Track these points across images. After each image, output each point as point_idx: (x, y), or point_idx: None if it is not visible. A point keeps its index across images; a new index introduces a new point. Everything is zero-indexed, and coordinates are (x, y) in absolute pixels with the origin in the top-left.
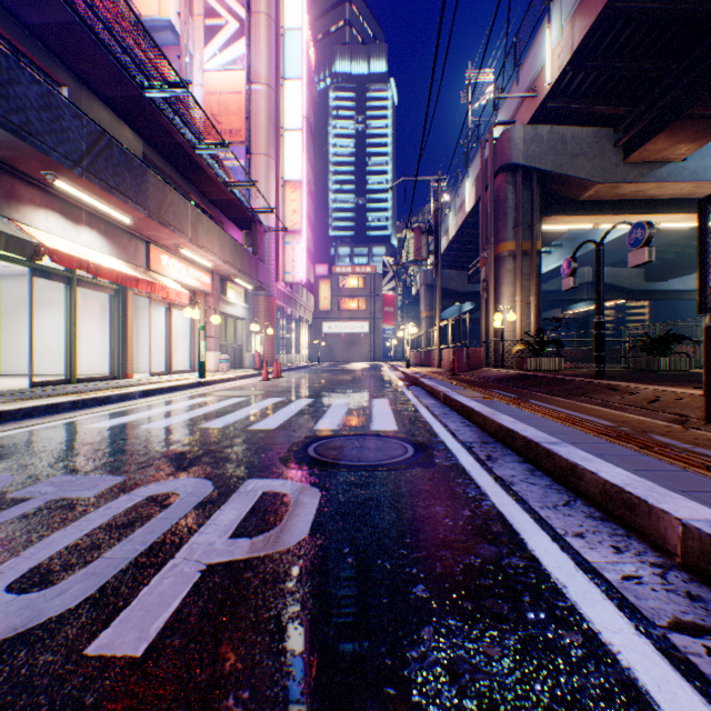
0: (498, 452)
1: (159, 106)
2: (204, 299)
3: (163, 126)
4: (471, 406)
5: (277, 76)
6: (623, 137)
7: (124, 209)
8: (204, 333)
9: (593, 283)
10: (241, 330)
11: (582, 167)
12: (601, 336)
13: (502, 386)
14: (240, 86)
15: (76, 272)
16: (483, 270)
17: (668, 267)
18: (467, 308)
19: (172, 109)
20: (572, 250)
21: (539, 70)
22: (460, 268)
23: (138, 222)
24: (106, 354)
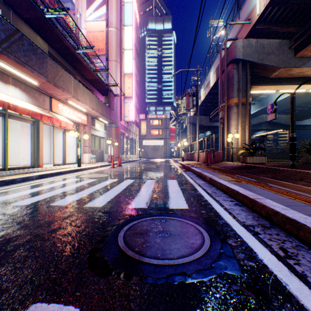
0: (288, 243)
1: (54, 23)
2: (83, 127)
3: (58, 36)
4: (235, 189)
5: (120, 24)
6: (295, 43)
7: (33, 76)
8: (83, 144)
9: (268, 122)
10: (103, 143)
11: (273, 59)
12: (294, 144)
13: (239, 172)
14: (103, 28)
15: (7, 111)
16: (221, 113)
17: (304, 114)
18: (208, 134)
19: (61, 25)
20: (260, 105)
21: (252, 9)
22: (206, 115)
23: (42, 85)
24: None
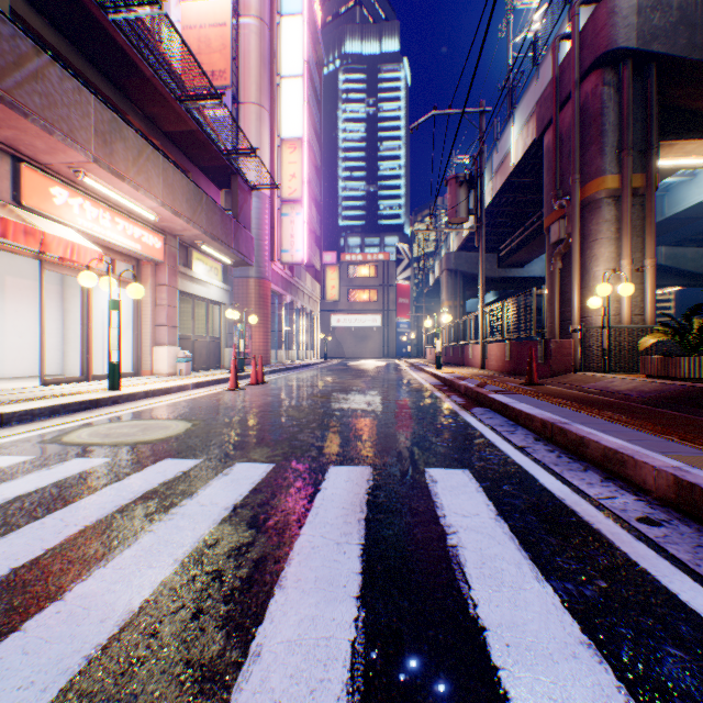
0: None
1: None
2: (154, 271)
3: None
4: None
5: (271, 8)
6: None
7: None
8: (154, 320)
9: None
10: (219, 318)
11: None
12: None
13: None
14: (224, 16)
15: None
16: (556, 227)
17: None
18: (489, 299)
19: None
20: None
21: None
22: (488, 250)
23: None
24: (2, 350)
